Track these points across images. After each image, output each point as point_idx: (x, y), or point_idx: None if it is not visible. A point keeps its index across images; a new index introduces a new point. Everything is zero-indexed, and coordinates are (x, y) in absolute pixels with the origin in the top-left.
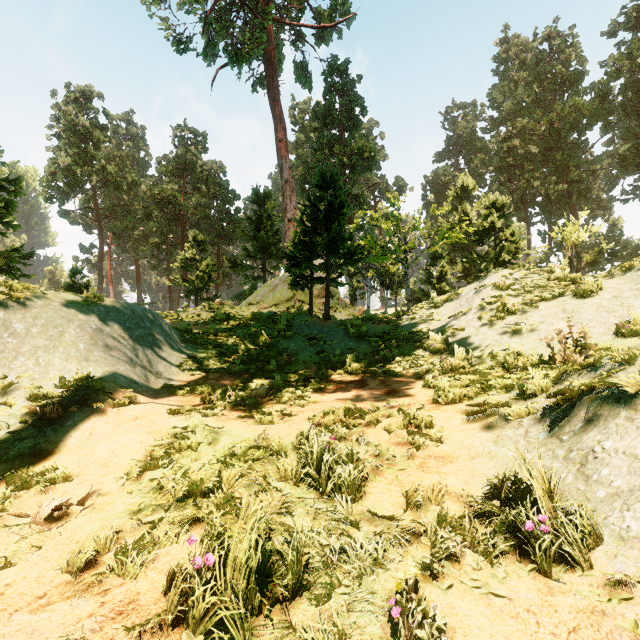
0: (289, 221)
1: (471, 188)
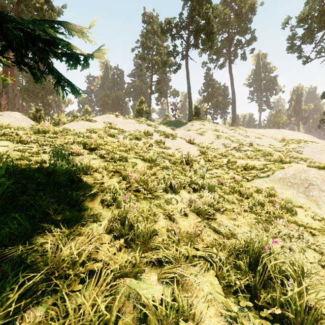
0: (17, 109)
1: (89, 110)
